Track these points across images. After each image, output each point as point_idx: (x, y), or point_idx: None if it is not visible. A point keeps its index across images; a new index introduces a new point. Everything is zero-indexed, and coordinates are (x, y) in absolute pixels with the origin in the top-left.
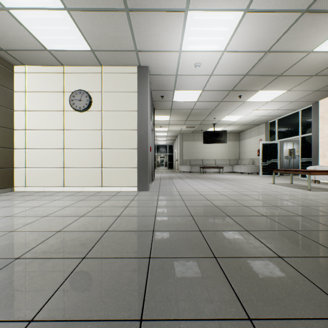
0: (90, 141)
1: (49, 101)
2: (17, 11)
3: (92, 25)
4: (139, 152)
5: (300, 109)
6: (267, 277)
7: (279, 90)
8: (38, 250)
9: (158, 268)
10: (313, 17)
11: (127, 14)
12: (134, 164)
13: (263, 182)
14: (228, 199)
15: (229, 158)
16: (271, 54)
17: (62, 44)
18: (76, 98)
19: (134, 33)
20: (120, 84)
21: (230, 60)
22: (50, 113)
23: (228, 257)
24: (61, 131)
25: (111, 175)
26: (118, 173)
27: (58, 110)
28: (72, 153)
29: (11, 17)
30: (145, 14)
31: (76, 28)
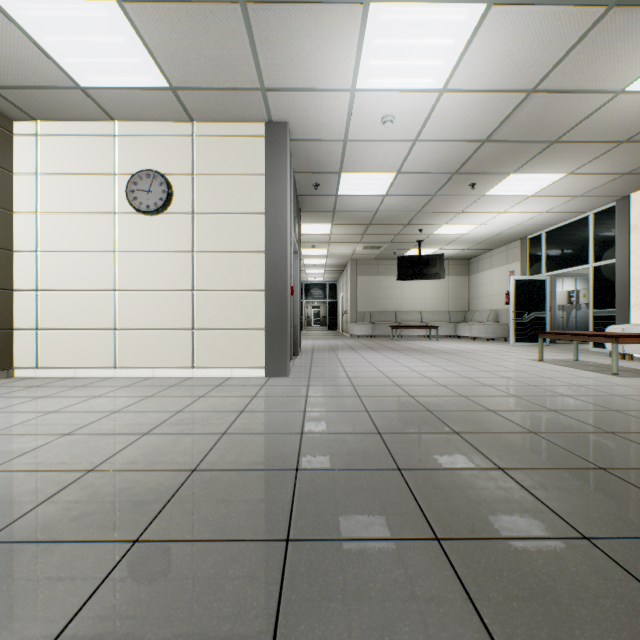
0: (170, 275)
1: (86, 194)
2: (11, 1)
3: (170, 33)
4: (268, 298)
5: (592, 212)
6: (565, 596)
7: (551, 173)
8: (35, 520)
9: (306, 571)
10: (630, 16)
11: (243, 9)
12: (258, 321)
13: (519, 357)
14: (452, 395)
15: (449, 308)
16: (539, 97)
17: (110, 75)
18: (140, 186)
19: (257, 51)
20: (231, 159)
21: (455, 110)
22: (88, 218)
23: (467, 539)
24: (109, 255)
25: (213, 343)
26: (227, 340)
27: (103, 212)
28: (132, 299)
29: (0, 14)
30: (281, 8)
31: (138, 40)
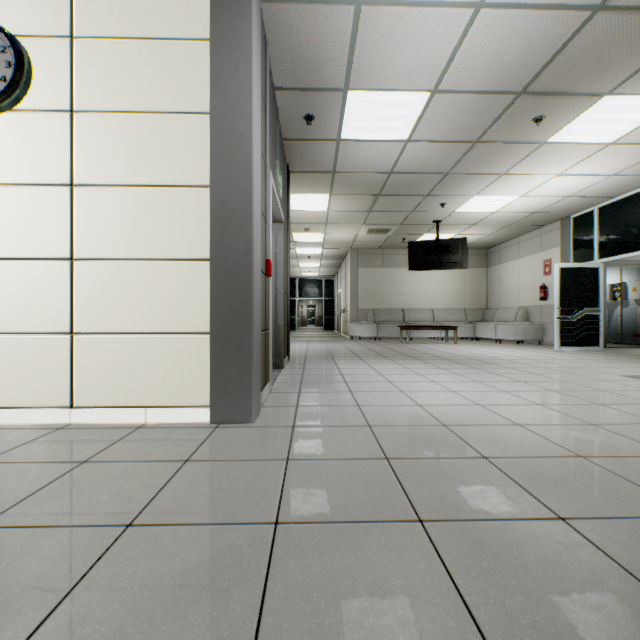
0: (26, 229)
1: None
2: None
3: None
4: (216, 274)
5: None
6: None
7: None
8: None
9: None
10: None
11: None
12: (196, 318)
13: (601, 371)
14: None
15: (465, 305)
16: None
17: None
18: None
19: None
20: (144, 9)
21: None
22: None
23: None
24: None
25: (109, 360)
26: (136, 354)
27: None
28: None
29: None
30: None
31: None
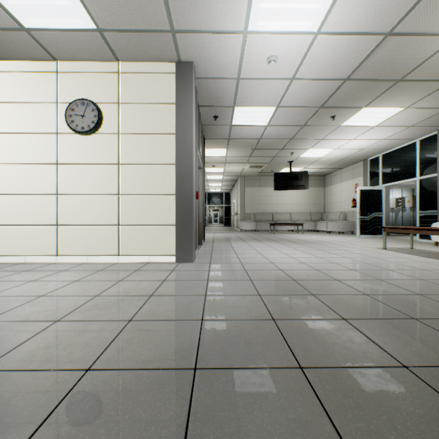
0: (100, 182)
1: (34, 118)
2: None
3: None
4: (178, 201)
5: (418, 139)
6: None
7: (393, 108)
8: None
9: None
10: None
11: None
12: (170, 219)
13: (367, 246)
14: (328, 279)
15: (310, 210)
16: (393, 39)
17: (47, 17)
18: (76, 112)
19: None
20: (148, 91)
21: (325, 51)
22: (36, 137)
23: None
24: (52, 167)
25: (134, 236)
26: (145, 233)
27: (47, 133)
28: (71, 201)
29: None
30: None
31: None
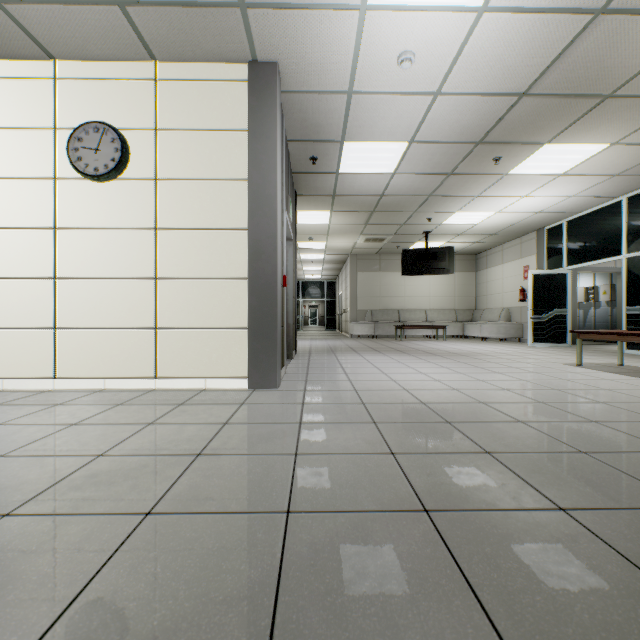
0: (126, 259)
1: (17, 153)
2: None
3: None
4: (252, 288)
5: (625, 196)
6: None
7: (592, 144)
8: None
9: None
10: None
11: None
12: (239, 318)
13: (550, 361)
14: (505, 420)
15: (456, 306)
16: (608, 21)
17: None
18: (85, 143)
19: None
20: (204, 110)
21: (493, 43)
22: (20, 184)
23: None
24: (47, 233)
25: (181, 346)
26: (199, 342)
27: (39, 177)
28: (77, 290)
29: None
30: None
31: None
